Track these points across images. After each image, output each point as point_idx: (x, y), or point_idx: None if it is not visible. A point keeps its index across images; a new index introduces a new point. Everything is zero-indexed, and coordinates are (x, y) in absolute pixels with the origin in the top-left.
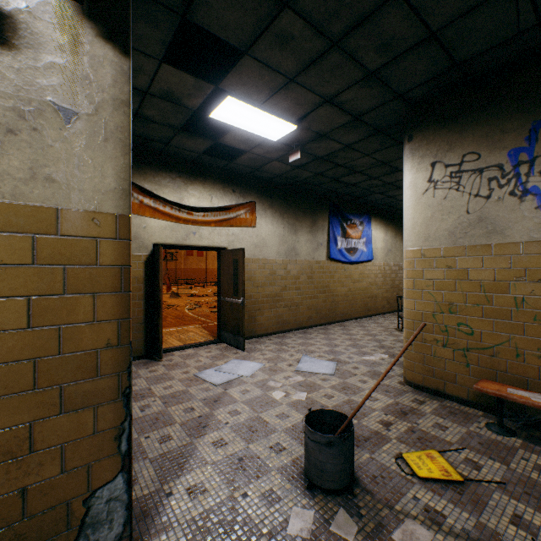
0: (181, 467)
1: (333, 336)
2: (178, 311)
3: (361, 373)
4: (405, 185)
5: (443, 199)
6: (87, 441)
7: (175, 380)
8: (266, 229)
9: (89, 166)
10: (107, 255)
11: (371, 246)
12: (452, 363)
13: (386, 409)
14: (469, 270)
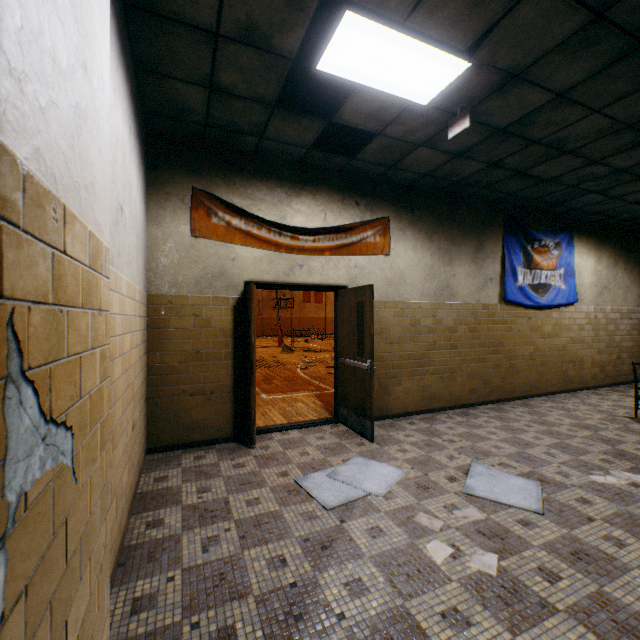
0: None
1: (516, 425)
2: (288, 370)
3: (601, 516)
4: None
5: None
6: None
7: (265, 489)
8: (405, 258)
9: None
10: None
11: (573, 281)
12: None
13: None
14: None
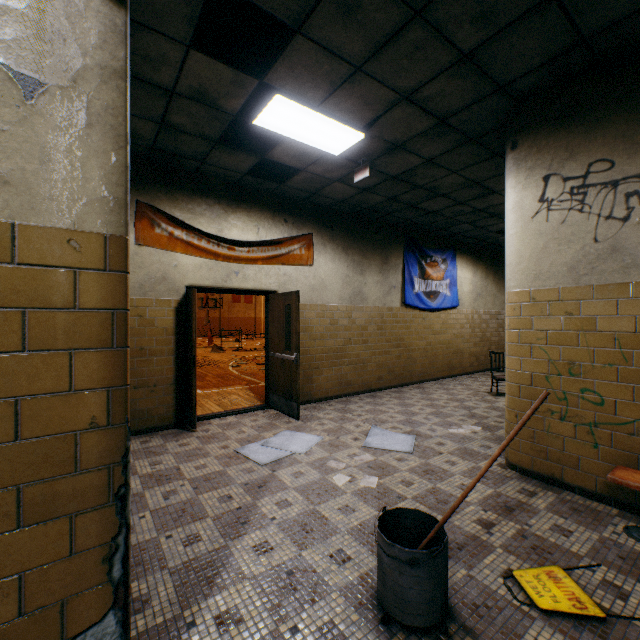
0: (209, 583)
1: (409, 402)
2: (220, 368)
3: (448, 451)
4: (507, 207)
5: (560, 223)
6: (60, 567)
7: (210, 457)
8: (326, 268)
9: (62, 162)
10: (91, 294)
11: (456, 289)
12: (573, 441)
13: (485, 503)
14: (598, 318)
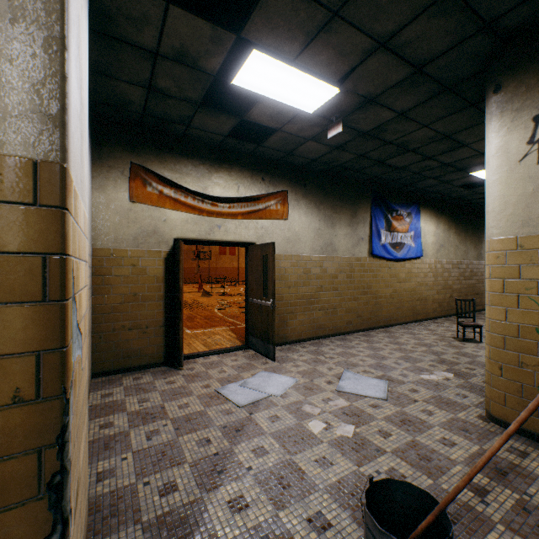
0: None
1: (378, 345)
2: (208, 311)
3: (422, 398)
4: (488, 153)
5: None
6: None
7: (193, 397)
8: (299, 222)
9: None
10: (14, 234)
11: (420, 241)
12: None
13: (472, 462)
14: None
